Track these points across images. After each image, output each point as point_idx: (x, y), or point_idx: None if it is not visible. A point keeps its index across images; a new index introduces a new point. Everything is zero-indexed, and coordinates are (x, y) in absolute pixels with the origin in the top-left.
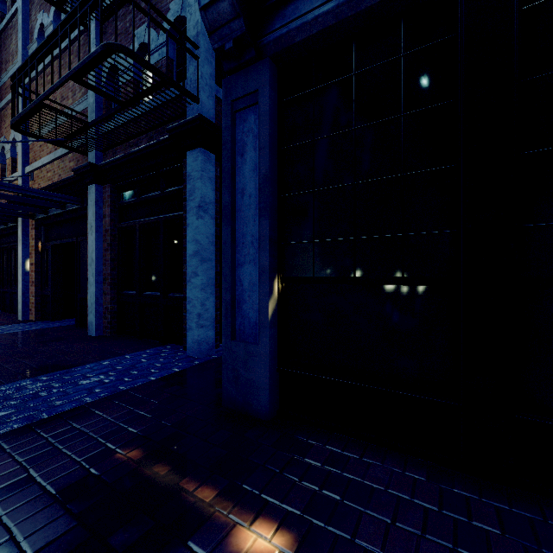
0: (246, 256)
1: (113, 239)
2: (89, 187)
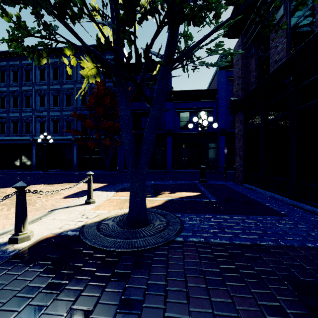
0: None
1: None
2: None
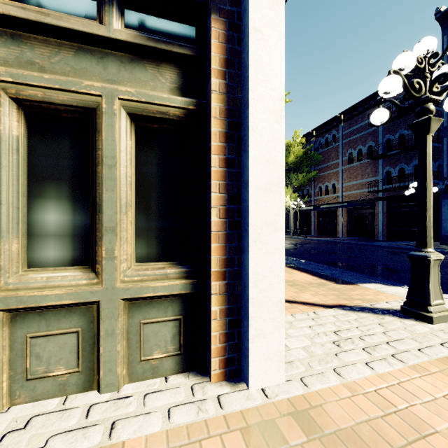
0: (445, 222)
1: (387, 215)
2: (379, 202)
